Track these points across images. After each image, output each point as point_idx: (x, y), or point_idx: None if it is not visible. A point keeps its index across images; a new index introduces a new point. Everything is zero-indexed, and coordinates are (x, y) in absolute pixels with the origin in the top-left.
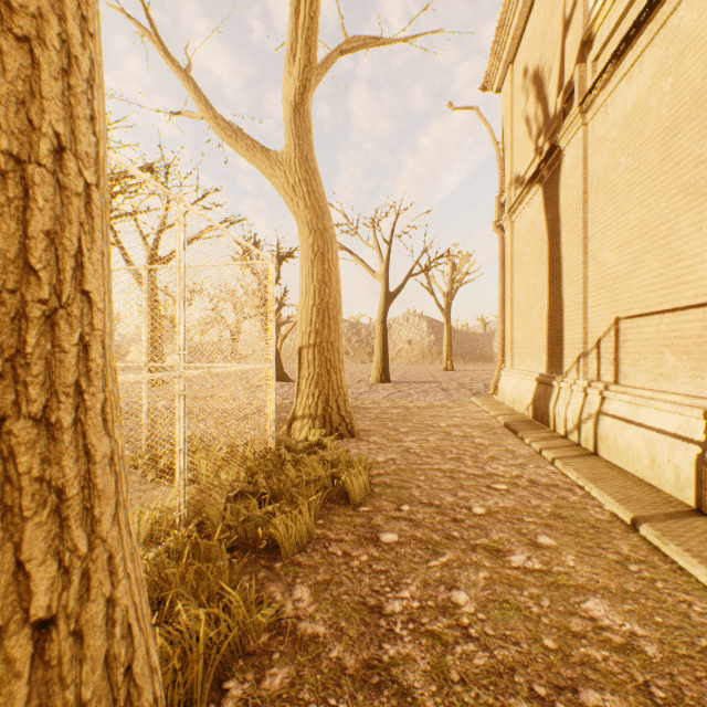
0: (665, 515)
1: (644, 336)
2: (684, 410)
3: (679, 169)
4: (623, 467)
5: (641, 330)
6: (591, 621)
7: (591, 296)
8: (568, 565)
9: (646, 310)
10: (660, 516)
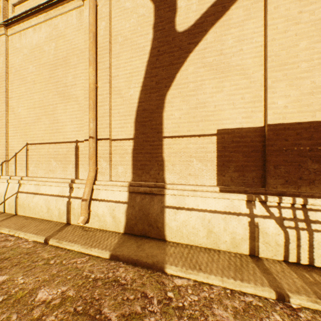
0: (58, 230)
1: (42, 153)
2: (62, 184)
3: (58, 85)
4: (34, 216)
5: (41, 150)
6: (44, 303)
7: (11, 130)
8: (21, 283)
9: (43, 141)
10: (56, 232)
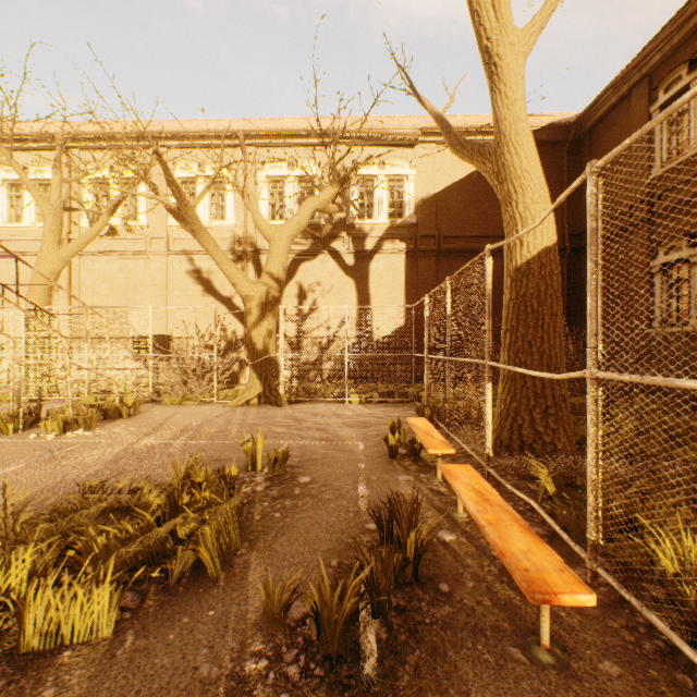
0: None
1: None
2: None
3: None
4: None
5: None
6: None
7: None
8: None
9: None
10: None
